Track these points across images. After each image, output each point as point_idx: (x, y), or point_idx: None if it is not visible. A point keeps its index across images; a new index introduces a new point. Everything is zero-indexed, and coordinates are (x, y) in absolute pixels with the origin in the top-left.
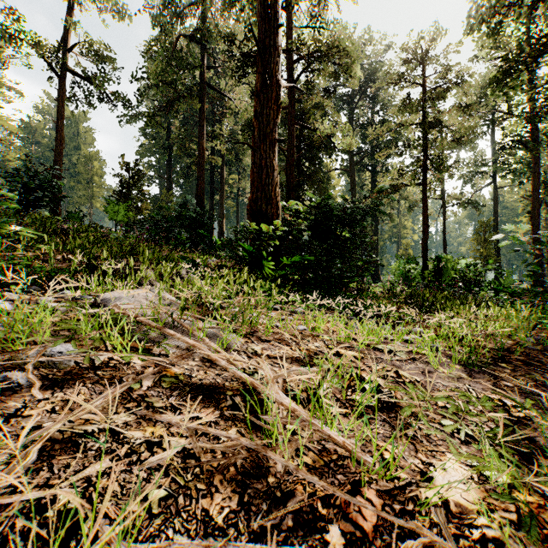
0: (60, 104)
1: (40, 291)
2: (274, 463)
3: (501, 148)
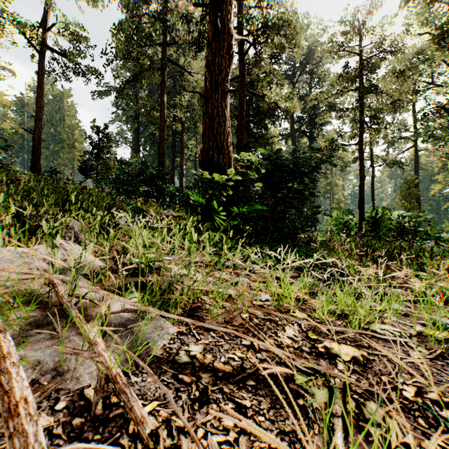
0: (40, 77)
1: None
2: None
3: (423, 115)
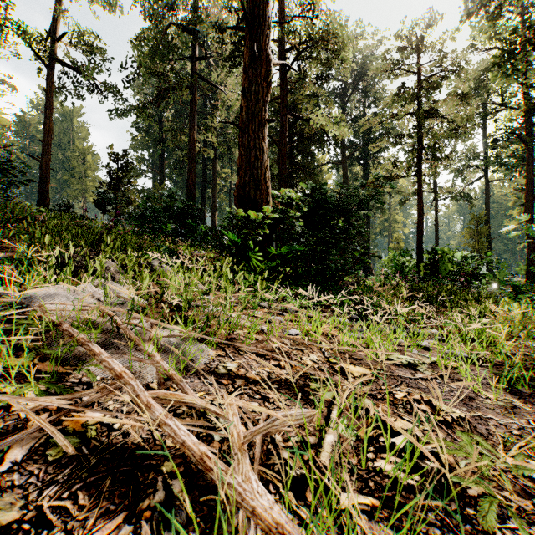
0: (48, 95)
1: None
2: None
3: (493, 141)
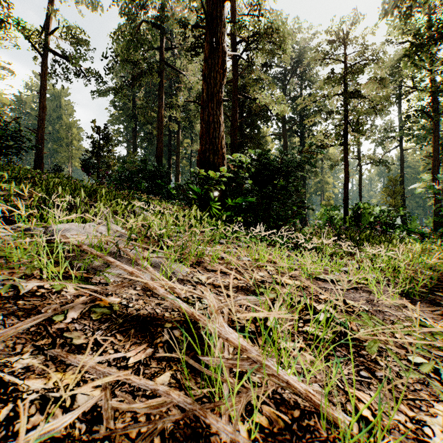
0: (42, 79)
1: None
2: None
3: (407, 117)
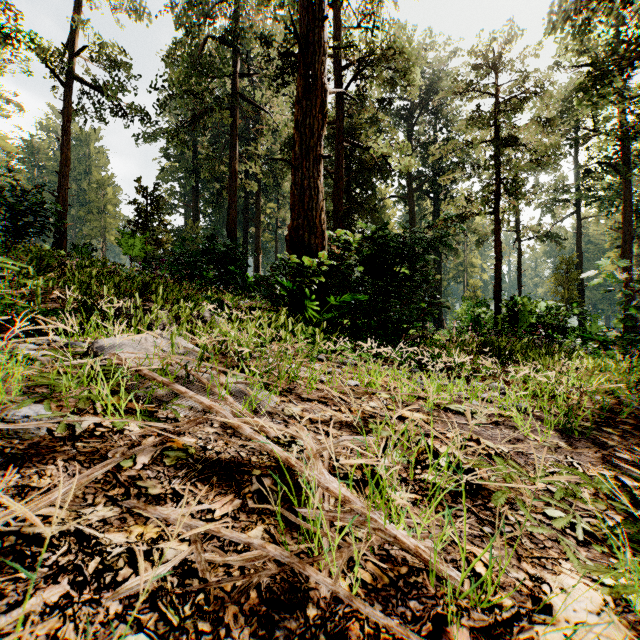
0: (65, 118)
1: (21, 337)
2: (316, 582)
3: (586, 171)
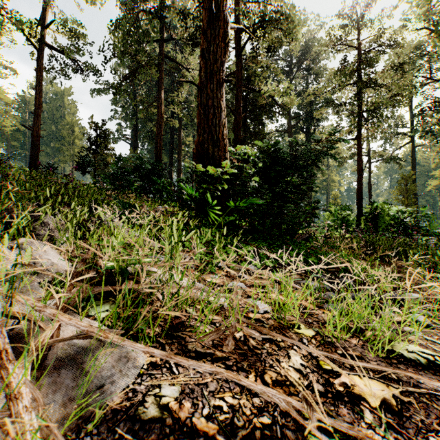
0: (38, 74)
1: None
2: None
3: (421, 110)
